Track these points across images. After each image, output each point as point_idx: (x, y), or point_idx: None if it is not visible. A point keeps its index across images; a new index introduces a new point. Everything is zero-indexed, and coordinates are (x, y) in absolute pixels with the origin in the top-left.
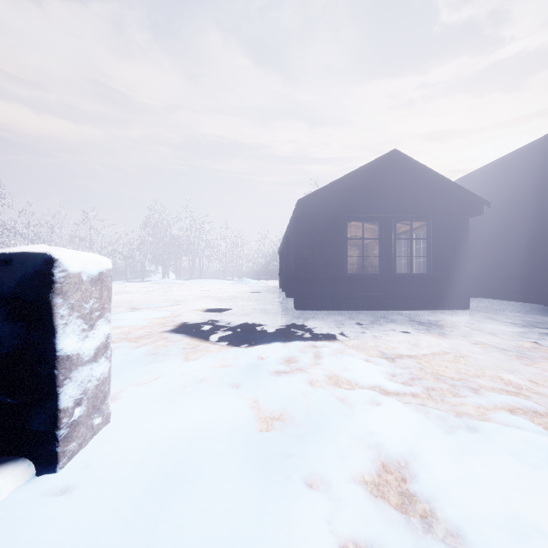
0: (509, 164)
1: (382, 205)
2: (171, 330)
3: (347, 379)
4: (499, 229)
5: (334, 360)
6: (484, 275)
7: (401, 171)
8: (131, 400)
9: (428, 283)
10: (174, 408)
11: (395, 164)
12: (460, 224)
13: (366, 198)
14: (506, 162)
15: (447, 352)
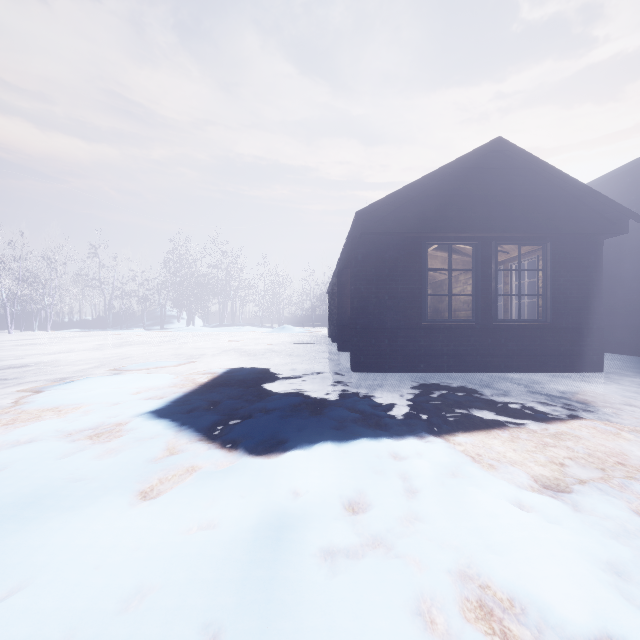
0: None
1: (479, 220)
2: (151, 414)
3: (509, 595)
4: (627, 259)
5: (451, 509)
6: None
7: (507, 170)
8: None
9: (544, 334)
10: None
11: (498, 160)
12: (590, 249)
13: (457, 209)
14: (638, 167)
15: None
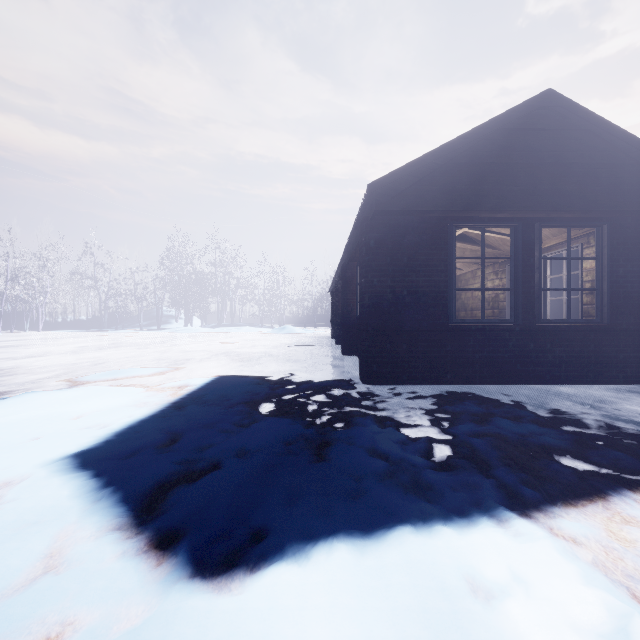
0: None
1: (523, 195)
2: (69, 462)
3: None
4: None
5: None
6: None
7: (557, 132)
8: None
9: (599, 337)
10: None
11: (547, 118)
12: None
13: (494, 181)
14: None
15: None
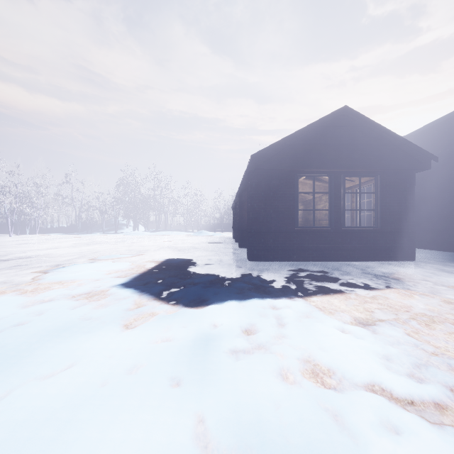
0: (445, 125)
1: (332, 160)
2: (121, 285)
3: (328, 368)
4: (435, 185)
5: (303, 332)
6: (419, 227)
7: (351, 127)
8: (1, 426)
9: (376, 235)
10: (60, 453)
11: (345, 121)
12: (406, 179)
13: (318, 153)
14: (442, 123)
15: (430, 316)
